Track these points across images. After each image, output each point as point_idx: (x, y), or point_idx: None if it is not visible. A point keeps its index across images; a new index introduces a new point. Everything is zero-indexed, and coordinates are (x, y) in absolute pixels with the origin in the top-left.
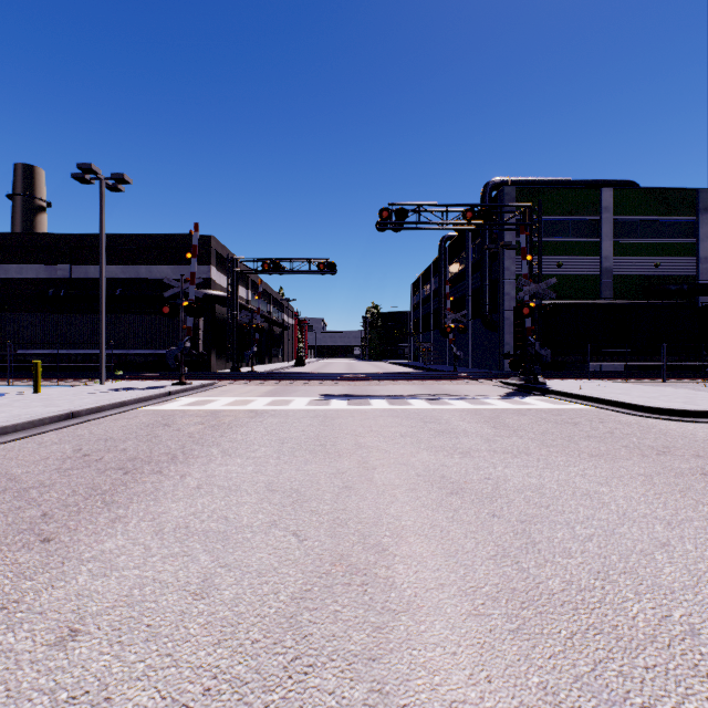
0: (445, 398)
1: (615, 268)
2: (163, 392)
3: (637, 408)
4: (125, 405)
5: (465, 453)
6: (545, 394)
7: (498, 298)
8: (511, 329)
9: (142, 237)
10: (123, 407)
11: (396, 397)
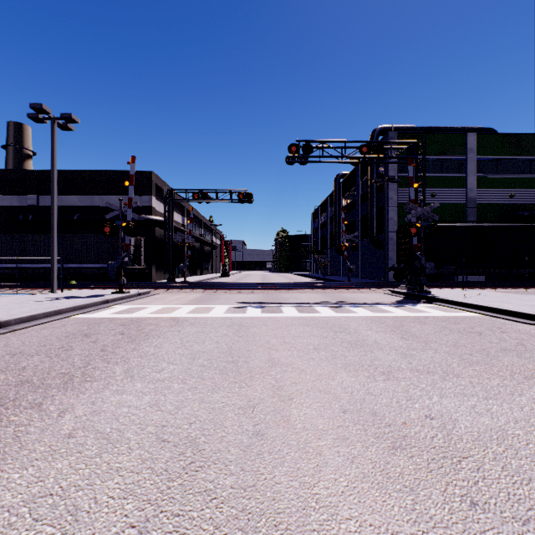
0: (347, 306)
1: (478, 198)
2: (100, 300)
3: (528, 317)
4: (60, 313)
5: (387, 373)
6: (433, 302)
7: (383, 222)
8: (394, 247)
9: (95, 172)
10: (57, 315)
11: (304, 305)
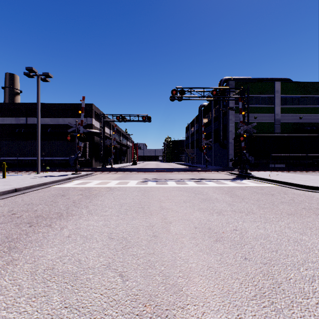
0: (203, 181)
1: (281, 119)
2: (66, 177)
3: (301, 186)
4: (45, 184)
5: (219, 212)
6: (252, 178)
7: (226, 133)
8: (233, 147)
9: (60, 104)
10: (44, 185)
11: (180, 180)
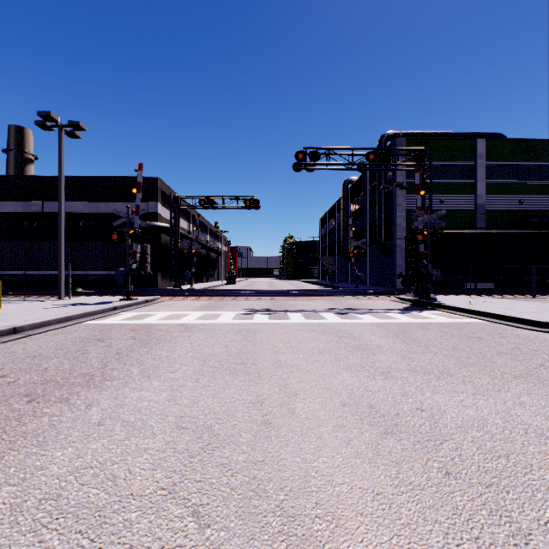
0: (353, 312)
1: (487, 204)
2: (108, 307)
3: (529, 323)
4: (71, 319)
5: (386, 373)
6: (439, 308)
7: (391, 228)
8: (402, 254)
9: (101, 178)
10: (68, 321)
11: (311, 311)
